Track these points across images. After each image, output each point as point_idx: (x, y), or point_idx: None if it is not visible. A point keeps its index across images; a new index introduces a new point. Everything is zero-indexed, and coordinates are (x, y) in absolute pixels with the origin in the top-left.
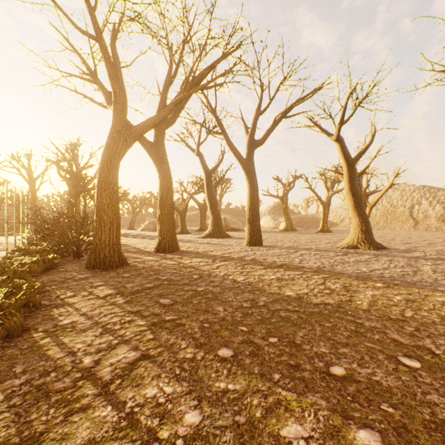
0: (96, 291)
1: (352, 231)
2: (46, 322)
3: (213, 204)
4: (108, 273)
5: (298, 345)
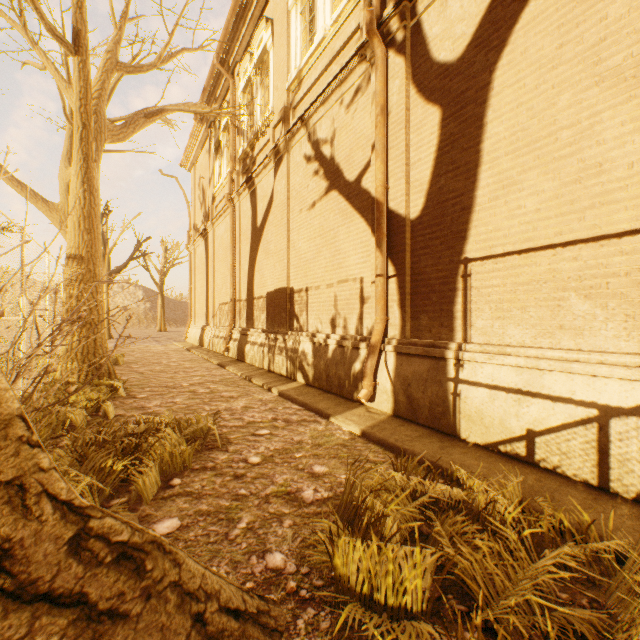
0: None
1: None
2: None
3: None
4: None
5: None
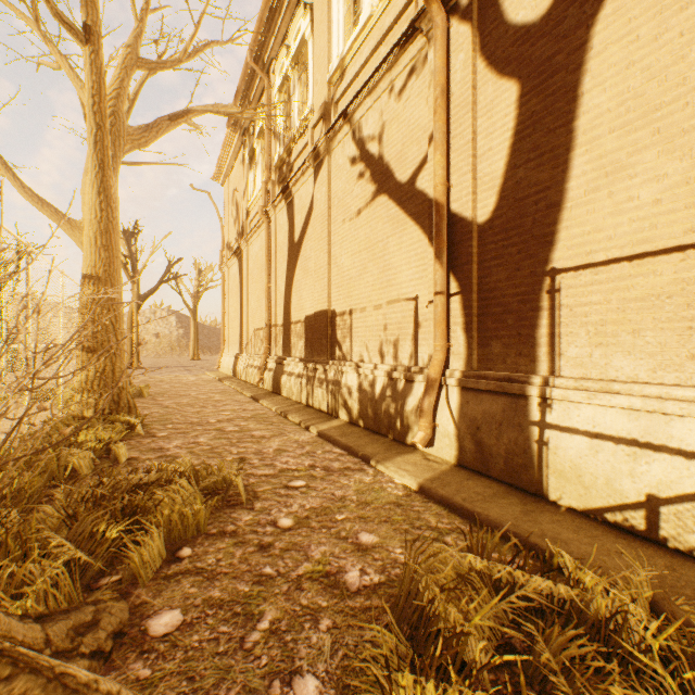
0: None
1: None
2: None
3: None
4: None
5: None
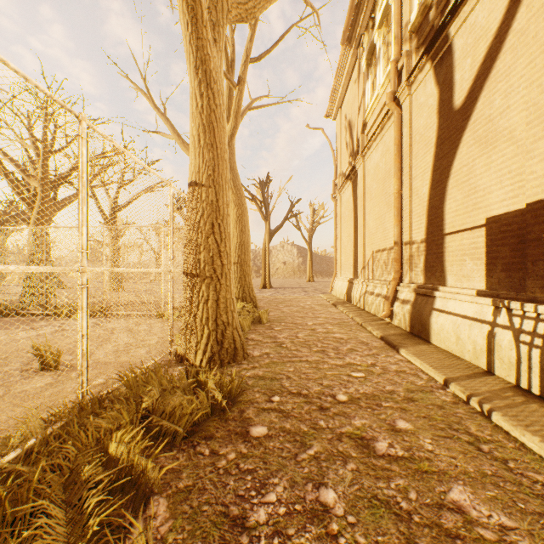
0: None
1: None
2: None
3: None
4: None
5: None
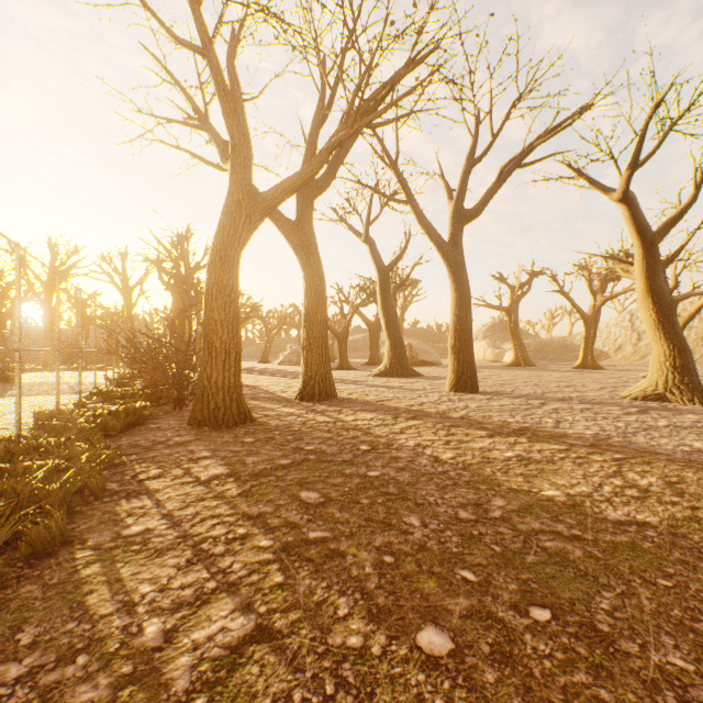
0: (197, 469)
1: (652, 367)
2: (104, 527)
3: (392, 322)
4: (221, 435)
5: (607, 639)
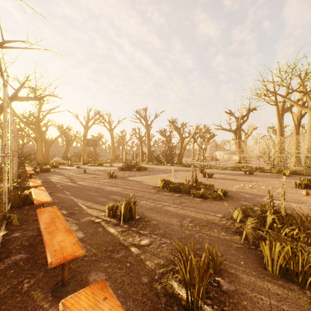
0: None
1: None
2: None
3: (239, 145)
4: None
5: None
